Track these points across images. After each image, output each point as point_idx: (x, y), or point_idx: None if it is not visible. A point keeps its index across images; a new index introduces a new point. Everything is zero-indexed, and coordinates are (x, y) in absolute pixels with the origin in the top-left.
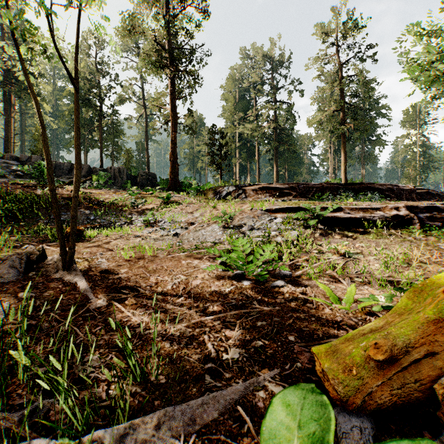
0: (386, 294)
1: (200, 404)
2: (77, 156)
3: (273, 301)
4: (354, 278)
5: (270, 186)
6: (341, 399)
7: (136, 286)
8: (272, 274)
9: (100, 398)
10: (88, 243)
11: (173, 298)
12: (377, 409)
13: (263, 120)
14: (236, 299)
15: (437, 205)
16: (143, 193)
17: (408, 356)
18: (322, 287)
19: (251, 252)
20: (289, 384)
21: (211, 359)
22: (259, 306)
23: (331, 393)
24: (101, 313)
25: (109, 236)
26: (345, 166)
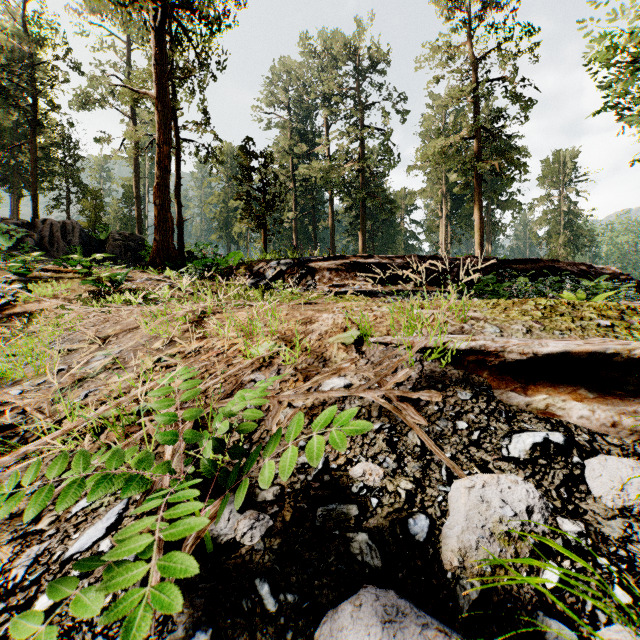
0: None
1: None
2: None
3: None
4: None
5: (367, 262)
6: None
7: None
8: None
9: None
10: None
11: None
12: None
13: (342, 157)
14: None
15: None
16: (65, 271)
17: None
18: None
19: None
20: None
21: None
22: None
23: None
24: None
25: None
26: (480, 233)
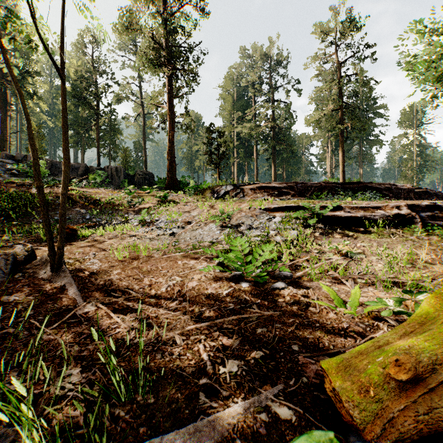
0: (396, 298)
1: (192, 431)
2: (66, 151)
3: (274, 304)
4: (357, 279)
5: (269, 186)
6: (357, 426)
7: (128, 289)
8: (271, 275)
9: (77, 423)
10: (81, 243)
11: (167, 302)
12: (399, 438)
13: (261, 119)
14: (234, 302)
15: (439, 204)
16: (140, 192)
17: (435, 375)
18: (325, 289)
19: (249, 252)
20: (295, 404)
21: (207, 373)
22: (258, 310)
23: (345, 416)
24: (88, 318)
25: (104, 235)
26: (343, 165)
